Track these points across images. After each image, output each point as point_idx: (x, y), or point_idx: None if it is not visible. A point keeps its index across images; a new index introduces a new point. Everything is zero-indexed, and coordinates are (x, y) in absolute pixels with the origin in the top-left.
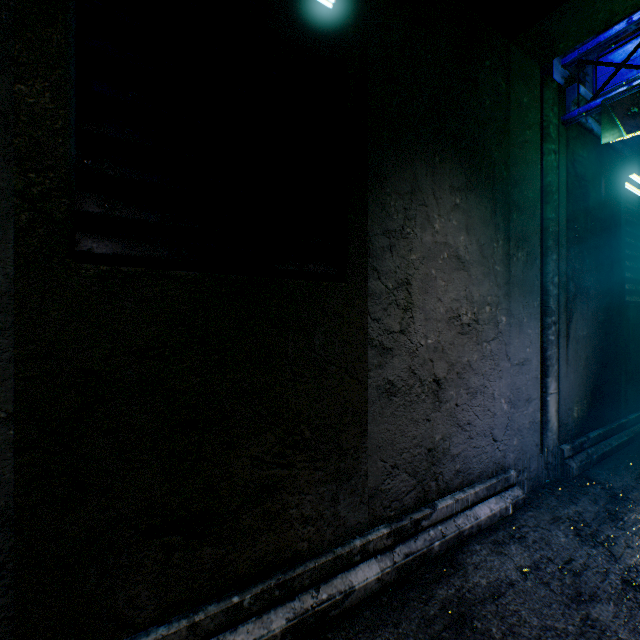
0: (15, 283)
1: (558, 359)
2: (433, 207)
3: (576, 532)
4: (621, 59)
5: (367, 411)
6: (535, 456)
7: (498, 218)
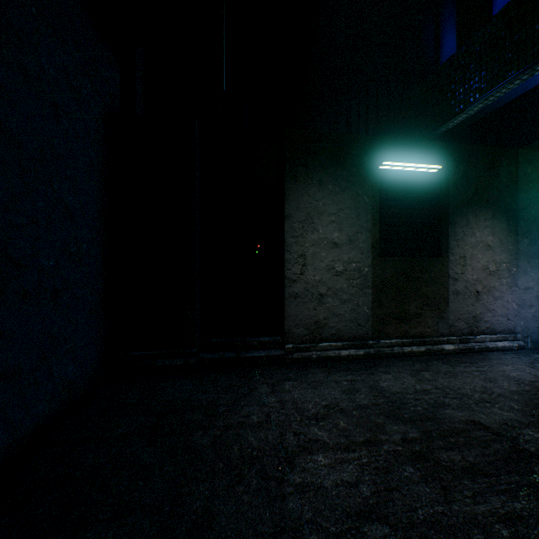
0: (371, 262)
1: None
2: (475, 228)
3: None
4: None
5: (448, 299)
6: (536, 332)
7: (510, 226)
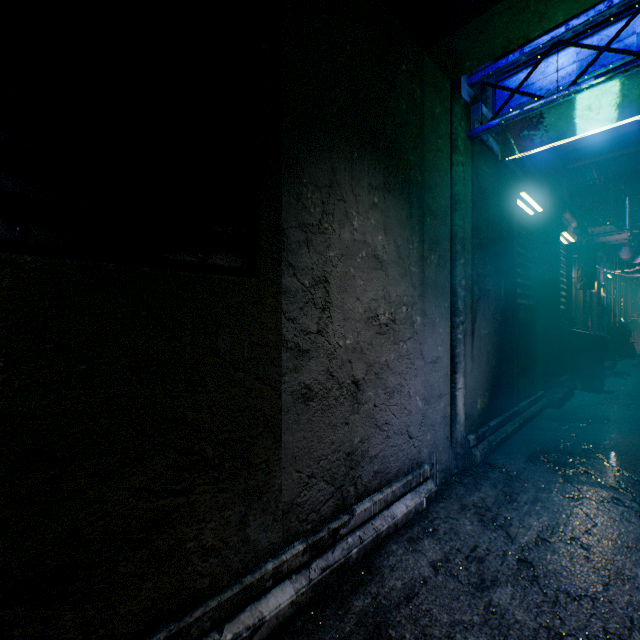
0: None
1: (465, 356)
2: (352, 204)
3: (480, 518)
4: (515, 86)
5: (281, 419)
6: (446, 448)
7: (414, 221)
